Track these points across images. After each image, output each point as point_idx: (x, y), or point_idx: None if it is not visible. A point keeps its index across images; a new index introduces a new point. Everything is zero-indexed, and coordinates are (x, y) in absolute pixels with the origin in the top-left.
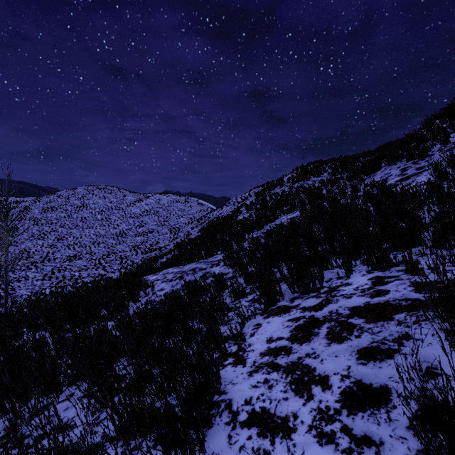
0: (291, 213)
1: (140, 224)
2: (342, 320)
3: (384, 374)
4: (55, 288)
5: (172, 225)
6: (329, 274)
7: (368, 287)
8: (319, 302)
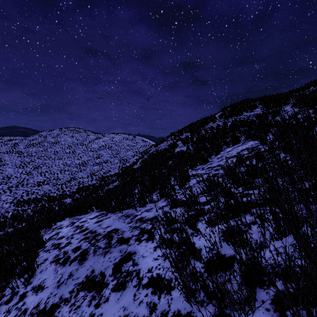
0: (237, 144)
1: (97, 156)
2: None
3: None
4: (17, 211)
5: (121, 156)
6: None
7: None
8: None
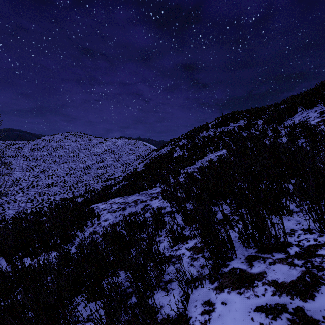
0: (217, 152)
1: (101, 160)
2: None
3: None
4: (34, 208)
5: (124, 160)
6: (287, 222)
7: None
8: (299, 276)
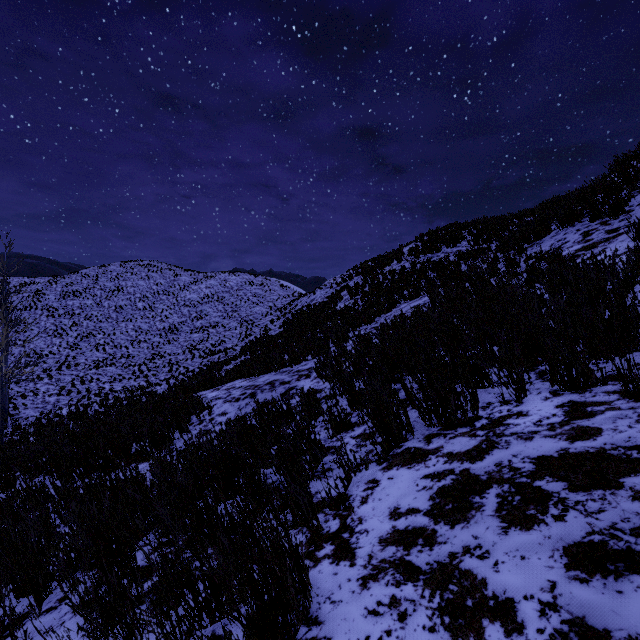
0: (415, 299)
1: (198, 315)
2: (522, 481)
3: (632, 609)
4: (75, 406)
5: (243, 316)
6: (486, 396)
7: (560, 421)
8: (476, 445)
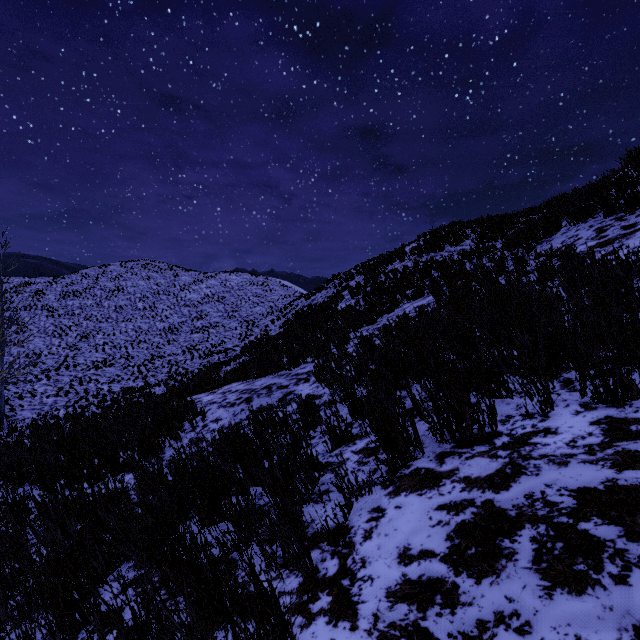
0: (418, 299)
1: (198, 315)
2: (562, 522)
3: None
4: (72, 408)
5: (244, 316)
6: (504, 407)
7: (599, 442)
8: (498, 469)
